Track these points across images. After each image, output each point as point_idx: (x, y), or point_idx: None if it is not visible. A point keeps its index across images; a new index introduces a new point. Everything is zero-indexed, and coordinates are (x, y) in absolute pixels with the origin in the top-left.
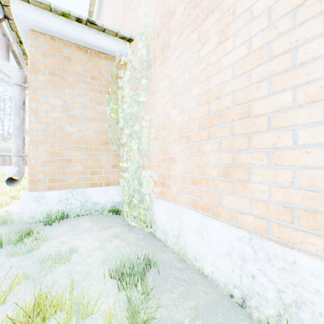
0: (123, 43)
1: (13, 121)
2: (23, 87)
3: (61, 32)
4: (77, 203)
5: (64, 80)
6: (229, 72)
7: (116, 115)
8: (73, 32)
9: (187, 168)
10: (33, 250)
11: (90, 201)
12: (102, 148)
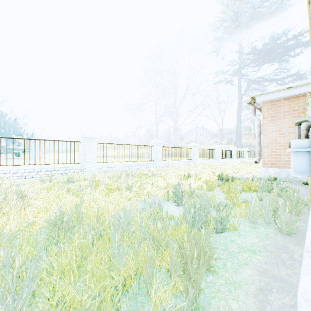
0: None
1: (256, 140)
2: (259, 126)
3: (274, 98)
4: (283, 175)
5: (277, 117)
6: None
7: None
8: (280, 95)
9: None
10: None
11: (290, 176)
12: None
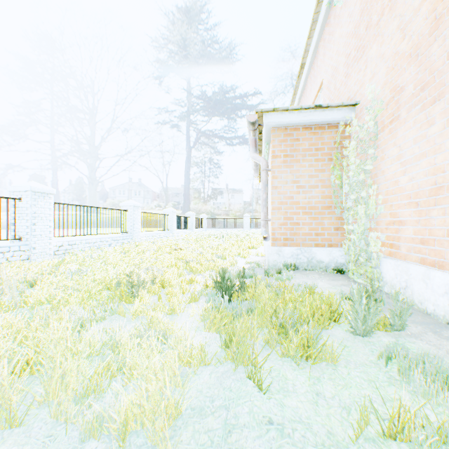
0: (346, 109)
1: (262, 196)
2: (267, 171)
3: (293, 122)
4: (304, 259)
5: (293, 158)
6: None
7: (339, 180)
8: (302, 119)
9: (415, 230)
10: (287, 281)
11: (314, 259)
12: (324, 212)
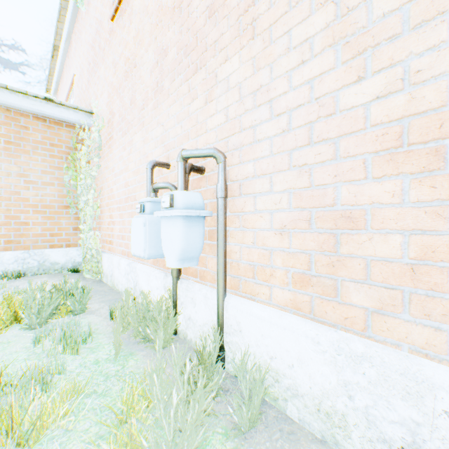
0: (84, 114)
1: None
2: None
3: (18, 106)
4: (35, 263)
5: (21, 147)
6: (131, 174)
7: (77, 181)
8: (30, 106)
9: (120, 229)
10: None
11: (49, 261)
12: (62, 212)
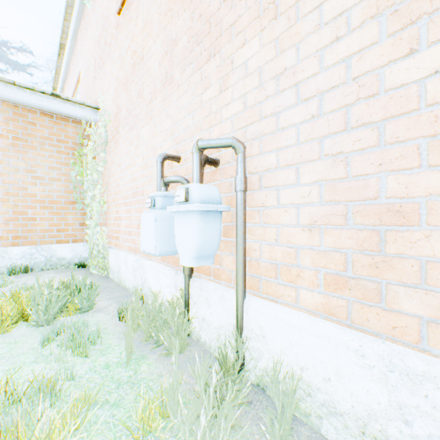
0: (90, 110)
1: None
2: None
3: (26, 102)
4: (42, 258)
5: (29, 143)
6: (139, 168)
7: (83, 177)
8: (38, 102)
9: (126, 224)
10: (3, 287)
11: (56, 257)
12: (69, 207)
